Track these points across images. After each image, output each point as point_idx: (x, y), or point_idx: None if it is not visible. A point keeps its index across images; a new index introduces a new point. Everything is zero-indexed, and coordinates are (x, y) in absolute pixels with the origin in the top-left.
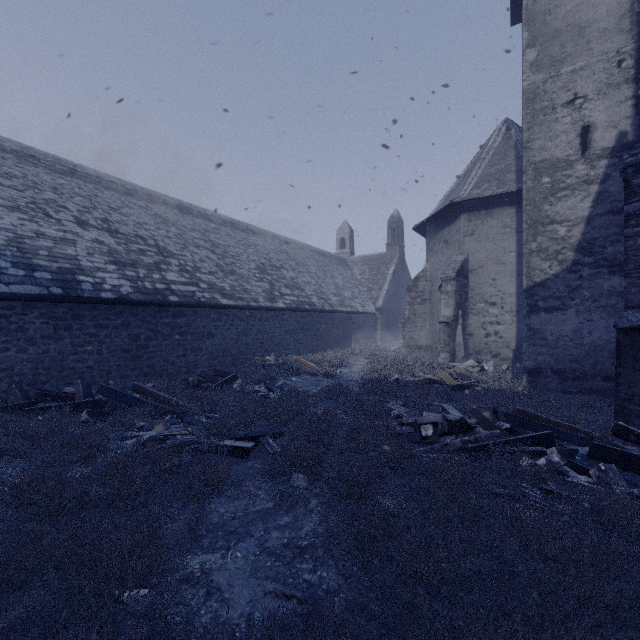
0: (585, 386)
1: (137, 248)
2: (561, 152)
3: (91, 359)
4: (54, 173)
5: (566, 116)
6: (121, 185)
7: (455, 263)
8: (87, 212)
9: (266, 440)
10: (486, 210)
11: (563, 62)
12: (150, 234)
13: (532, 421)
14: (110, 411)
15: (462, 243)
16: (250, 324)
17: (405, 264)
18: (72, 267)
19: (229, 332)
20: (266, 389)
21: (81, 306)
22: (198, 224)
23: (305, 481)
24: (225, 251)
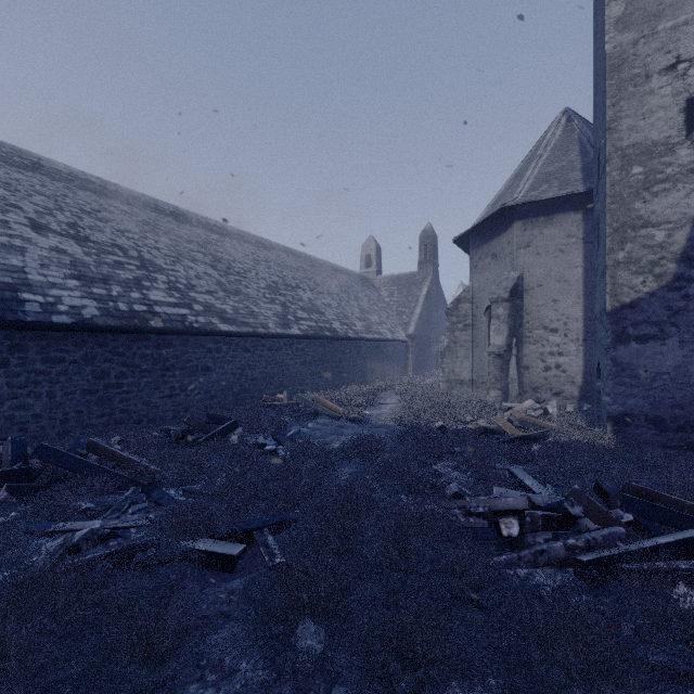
0: (693, 439)
1: (113, 260)
2: (658, 133)
3: (38, 404)
4: (10, 166)
5: (665, 86)
6: (101, 185)
7: (507, 281)
8: (49, 214)
9: (263, 537)
10: (545, 216)
11: (660, 16)
12: (133, 244)
13: (664, 509)
14: (44, 484)
15: (515, 257)
16: (257, 355)
17: (439, 285)
18: (14, 282)
19: (230, 365)
20: (274, 440)
21: (23, 334)
22: (197, 235)
23: (320, 640)
24: (229, 267)
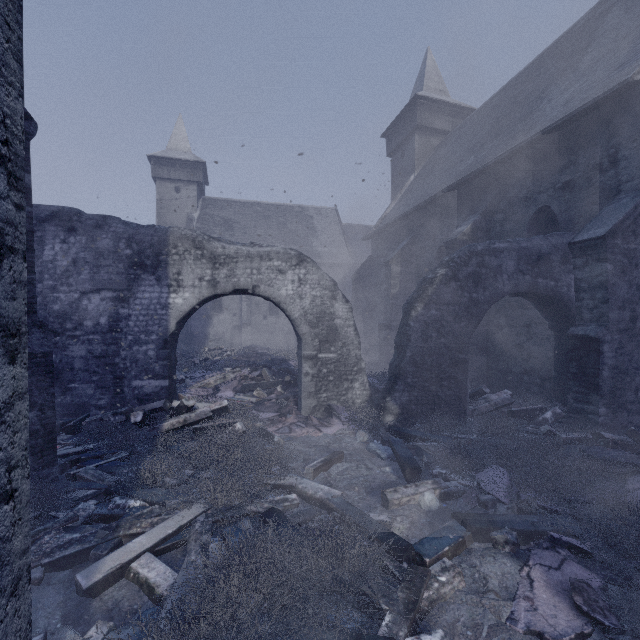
0: None
1: None
2: None
3: None
4: None
5: None
6: None
7: None
8: None
9: None
10: None
11: None
12: None
13: None
14: None
15: None
16: None
17: None
18: None
19: None
20: None
21: None
22: None
23: None
24: None
